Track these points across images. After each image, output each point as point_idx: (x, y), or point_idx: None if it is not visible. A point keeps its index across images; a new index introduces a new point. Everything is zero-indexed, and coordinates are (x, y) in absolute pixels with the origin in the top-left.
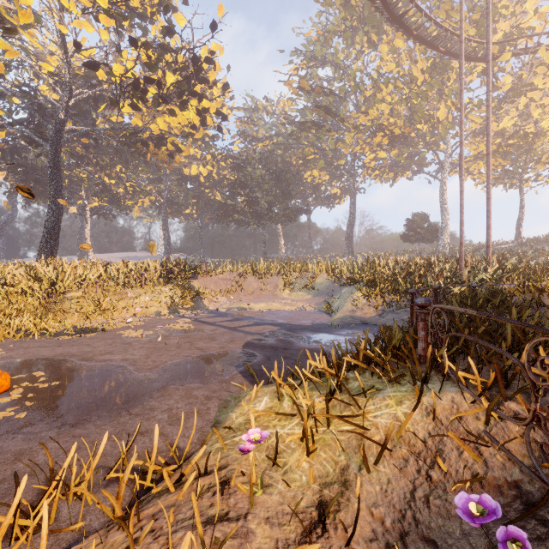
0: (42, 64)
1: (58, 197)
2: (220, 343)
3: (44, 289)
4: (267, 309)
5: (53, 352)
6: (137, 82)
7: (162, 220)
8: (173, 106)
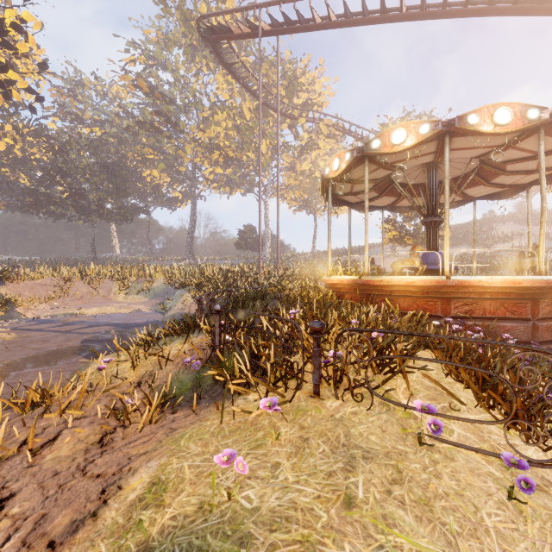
0: None
1: None
2: (56, 343)
3: None
4: (100, 313)
5: None
6: None
7: None
8: None
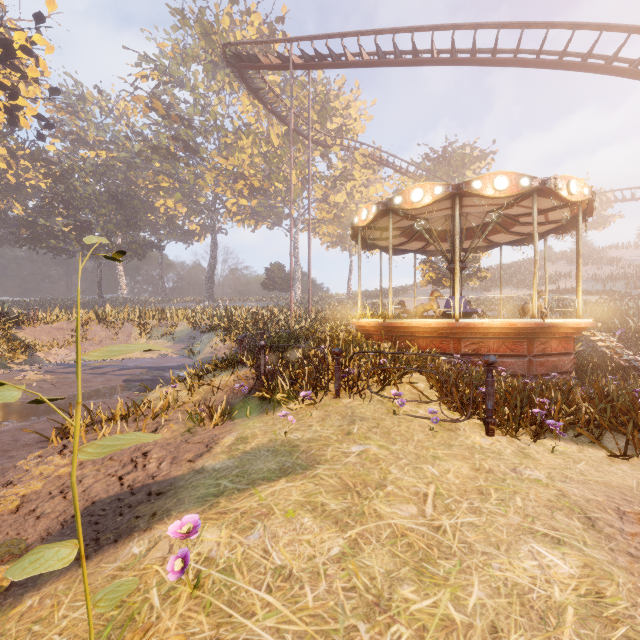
0: None
1: None
2: (99, 382)
3: None
4: (125, 358)
5: None
6: None
7: None
8: None
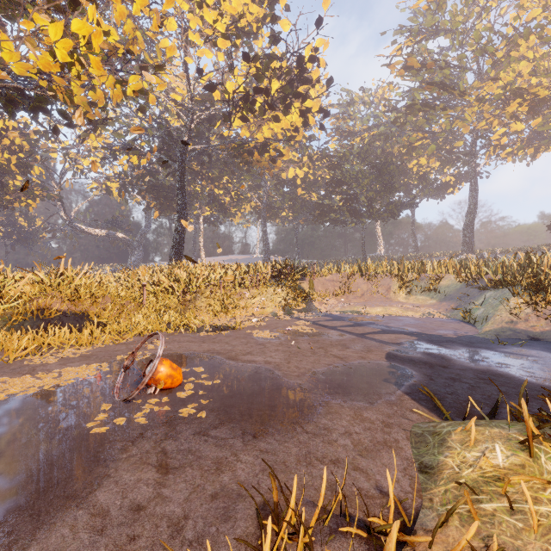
0: (173, 96)
1: (183, 209)
2: (356, 352)
3: (180, 288)
4: (385, 314)
5: (201, 347)
6: (247, 95)
7: (261, 224)
8: (277, 112)
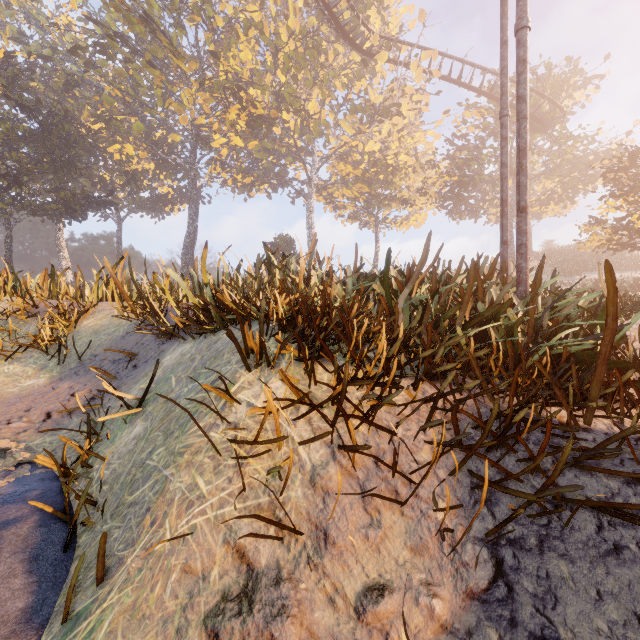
0: None
1: None
2: None
3: None
4: None
5: None
6: None
7: None
8: None
